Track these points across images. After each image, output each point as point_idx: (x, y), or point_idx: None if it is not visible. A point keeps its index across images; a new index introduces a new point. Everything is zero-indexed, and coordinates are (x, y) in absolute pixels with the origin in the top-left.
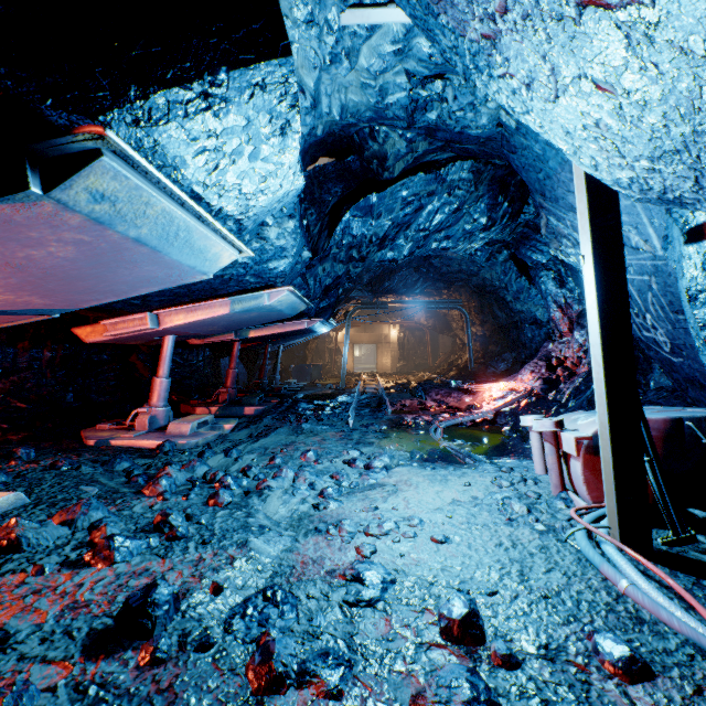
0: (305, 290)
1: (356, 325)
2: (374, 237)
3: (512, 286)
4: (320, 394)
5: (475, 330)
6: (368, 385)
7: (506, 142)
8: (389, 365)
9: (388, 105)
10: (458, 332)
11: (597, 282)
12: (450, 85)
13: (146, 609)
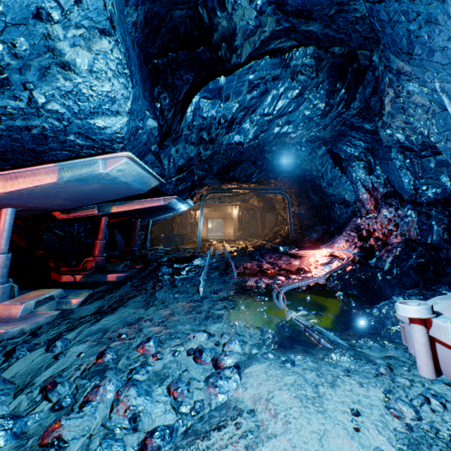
0: (158, 168)
1: (209, 206)
2: (222, 119)
3: (327, 175)
4: (180, 257)
5: (294, 209)
6: (218, 249)
7: None
8: (232, 234)
9: None
10: (280, 211)
11: None
12: None
13: None
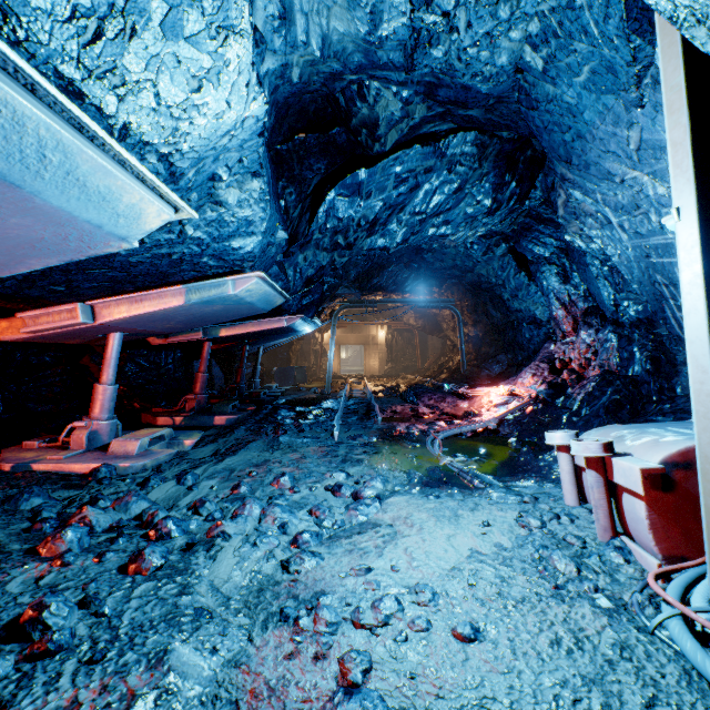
0: (282, 282)
1: (343, 326)
2: (363, 220)
3: (510, 282)
4: (303, 399)
5: (468, 331)
6: (356, 389)
7: (526, 96)
8: (377, 367)
9: (382, 38)
10: (448, 333)
11: (704, 246)
12: (464, 4)
13: None
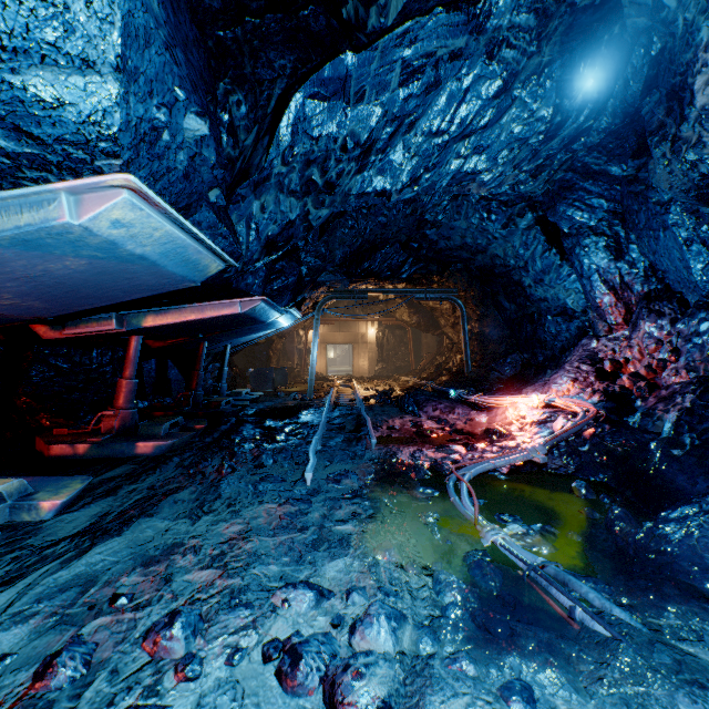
0: (225, 240)
1: (330, 323)
2: (350, 140)
3: (535, 263)
4: (279, 408)
5: (471, 326)
6: (343, 393)
7: None
8: (367, 368)
9: None
10: (447, 330)
11: None
12: None
13: None
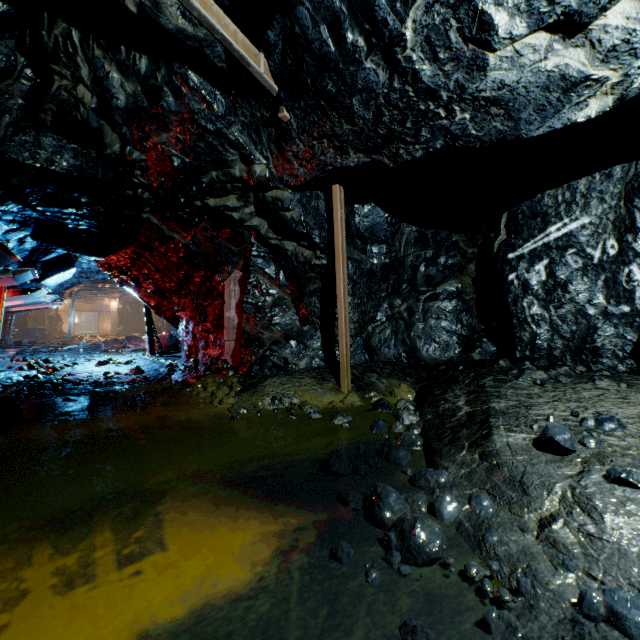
0: (55, 290)
1: (79, 298)
2: (95, 270)
3: None
4: (52, 346)
5: None
6: (91, 341)
7: None
8: (111, 329)
9: None
10: None
11: (145, 306)
12: None
13: (49, 359)
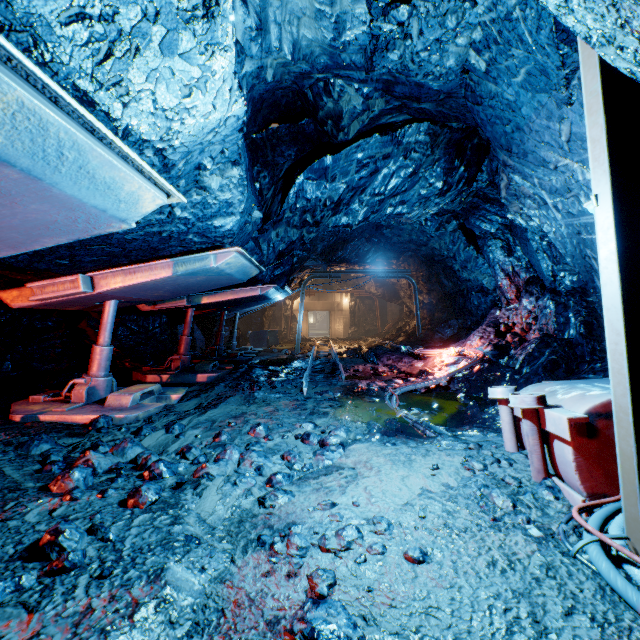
0: (257, 255)
1: (311, 294)
2: (328, 201)
3: (460, 255)
4: (275, 359)
5: (422, 298)
6: (322, 350)
7: (471, 93)
8: (342, 331)
9: (345, 44)
10: (405, 300)
11: (618, 227)
12: (416, 15)
13: None
